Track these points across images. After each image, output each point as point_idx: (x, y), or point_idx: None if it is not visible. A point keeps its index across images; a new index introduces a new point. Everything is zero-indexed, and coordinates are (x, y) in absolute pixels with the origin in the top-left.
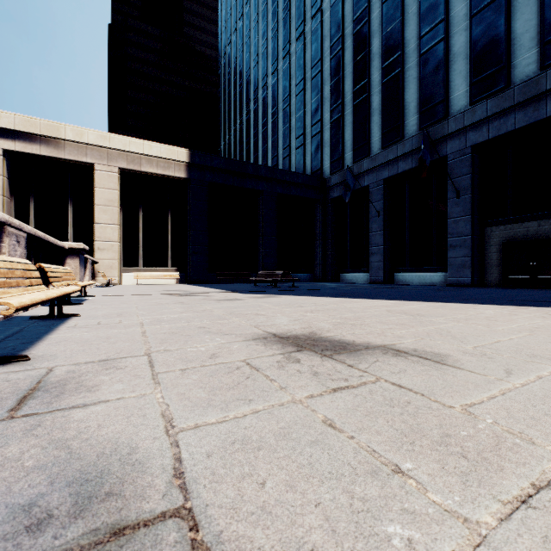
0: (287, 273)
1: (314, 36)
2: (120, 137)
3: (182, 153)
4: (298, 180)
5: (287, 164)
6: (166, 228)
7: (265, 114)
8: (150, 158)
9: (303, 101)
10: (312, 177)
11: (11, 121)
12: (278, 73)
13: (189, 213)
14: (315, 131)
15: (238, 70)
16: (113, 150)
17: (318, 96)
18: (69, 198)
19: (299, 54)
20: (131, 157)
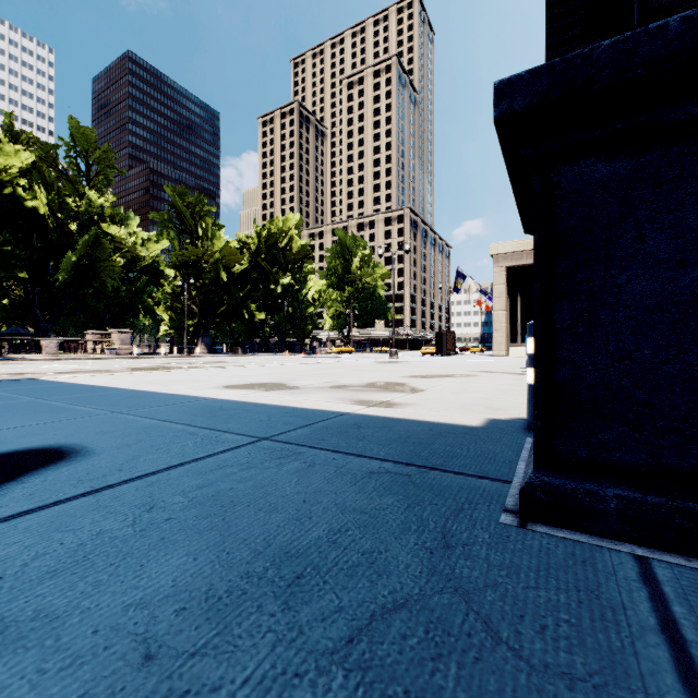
0: None
1: None
2: None
3: None
4: None
5: None
6: None
7: None
8: None
9: None
10: None
11: (510, 247)
12: None
13: None
14: None
15: None
16: None
17: None
18: None
19: None
20: None
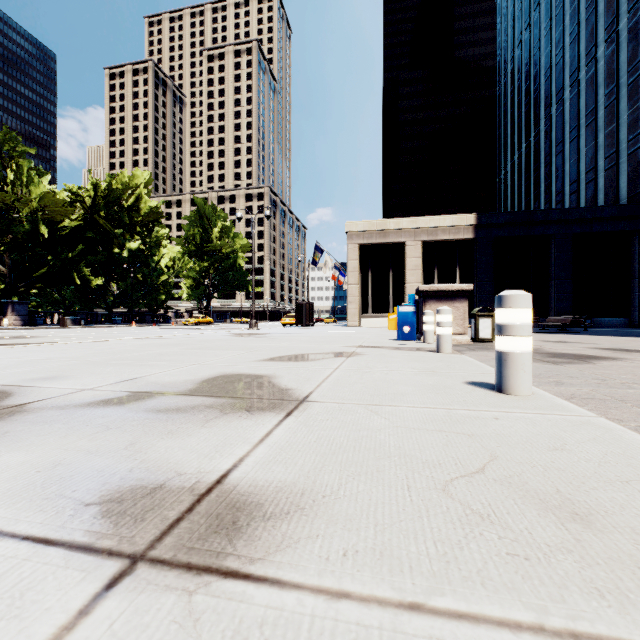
0: (577, 318)
1: (632, 33)
2: (423, 218)
3: (470, 218)
4: (603, 214)
5: (591, 189)
6: (455, 281)
7: (560, 133)
8: (443, 229)
9: (615, 112)
10: (626, 206)
11: (362, 226)
12: (579, 84)
13: (476, 267)
14: (633, 147)
15: (522, 87)
16: (417, 229)
17: (637, 105)
18: (389, 267)
19: (608, 58)
20: (430, 231)
